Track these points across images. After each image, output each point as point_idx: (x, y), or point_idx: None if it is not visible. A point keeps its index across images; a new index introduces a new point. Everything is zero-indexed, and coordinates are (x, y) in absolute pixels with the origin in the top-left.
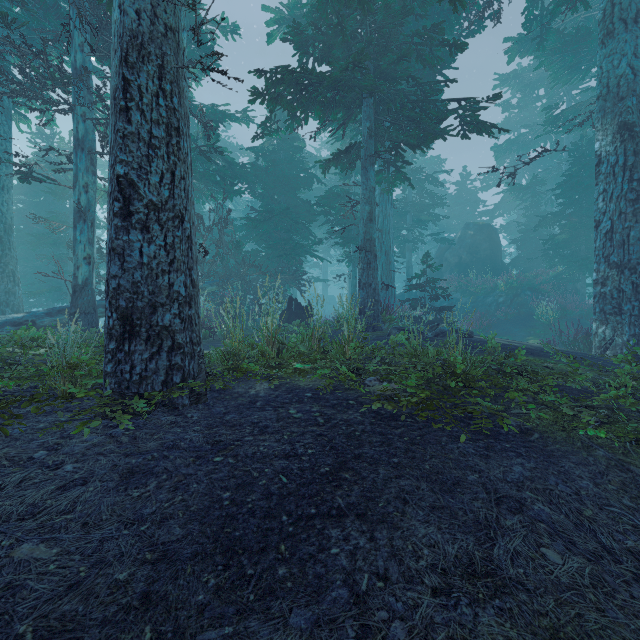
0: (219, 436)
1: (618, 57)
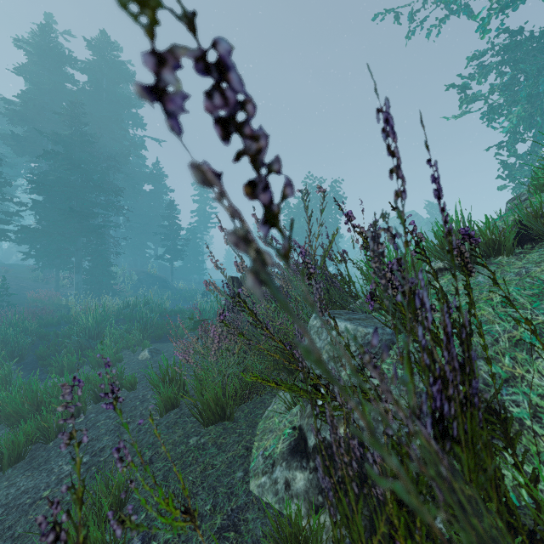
0: None
1: None
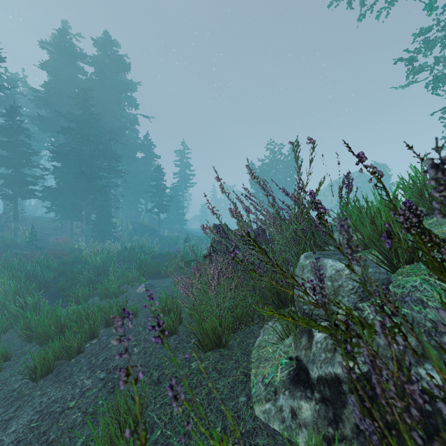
0: None
1: None
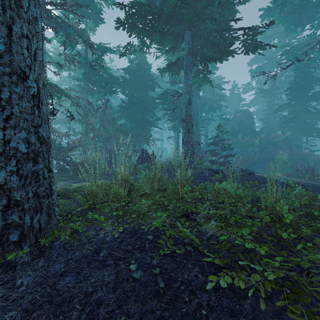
0: None
1: None
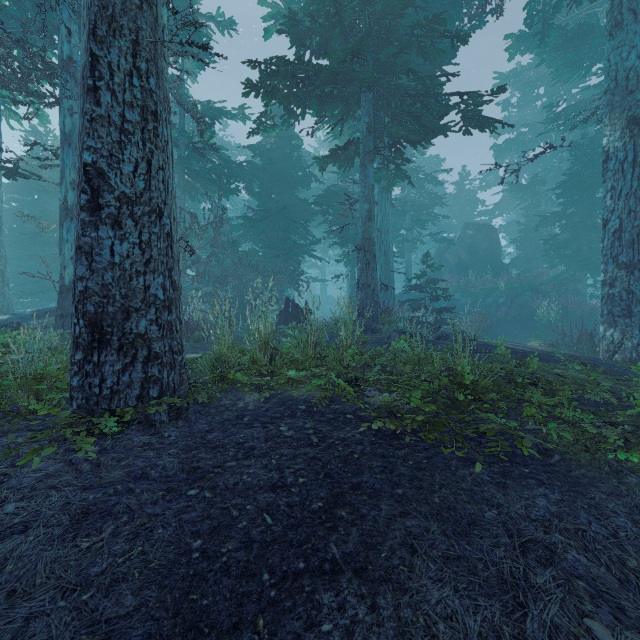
0: (197, 461)
1: (627, 49)
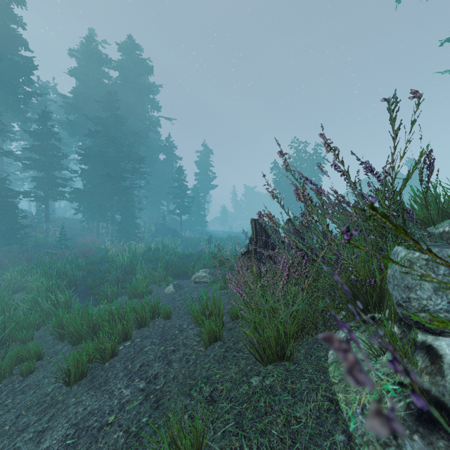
0: None
1: None
